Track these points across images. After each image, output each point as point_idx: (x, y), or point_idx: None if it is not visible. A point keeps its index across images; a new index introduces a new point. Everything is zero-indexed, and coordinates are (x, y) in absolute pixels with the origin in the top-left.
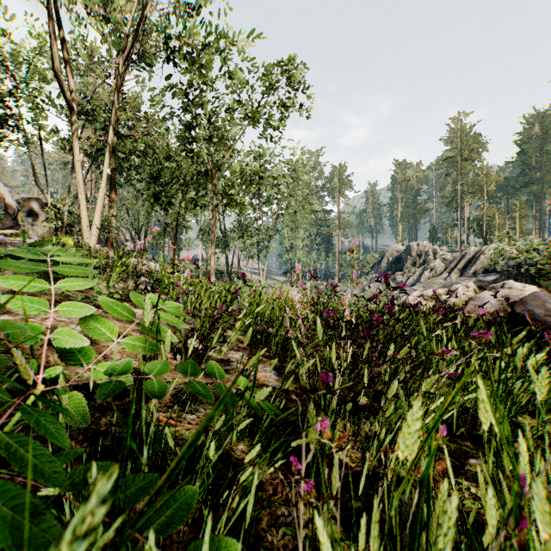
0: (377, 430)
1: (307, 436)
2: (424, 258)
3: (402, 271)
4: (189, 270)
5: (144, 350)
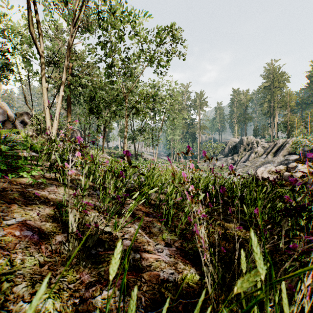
0: None
1: None
2: (251, 146)
3: (237, 154)
4: (113, 153)
5: None
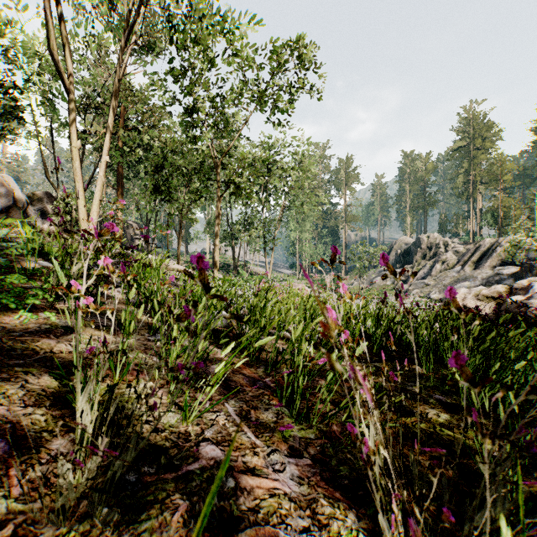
0: None
1: None
2: (435, 251)
3: (411, 264)
4: None
5: None
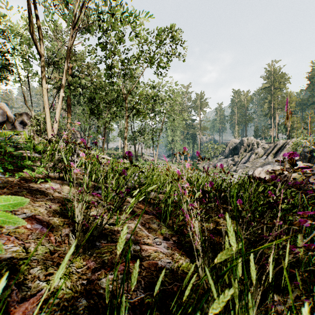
0: None
1: None
2: (251, 147)
3: (238, 155)
4: (113, 154)
5: None
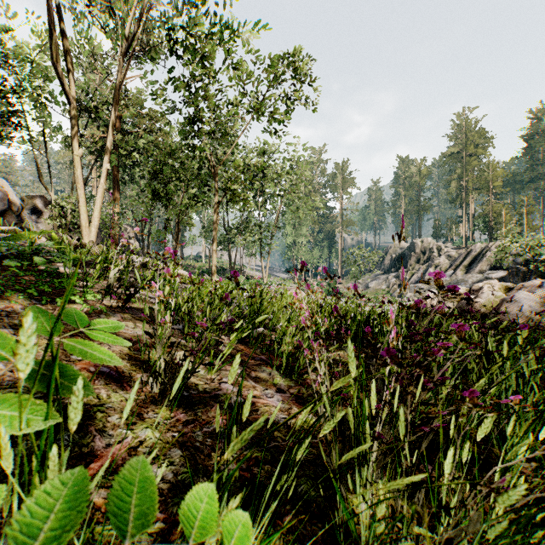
0: (452, 534)
1: (330, 521)
2: (429, 255)
3: (406, 268)
4: (192, 267)
5: (16, 430)
